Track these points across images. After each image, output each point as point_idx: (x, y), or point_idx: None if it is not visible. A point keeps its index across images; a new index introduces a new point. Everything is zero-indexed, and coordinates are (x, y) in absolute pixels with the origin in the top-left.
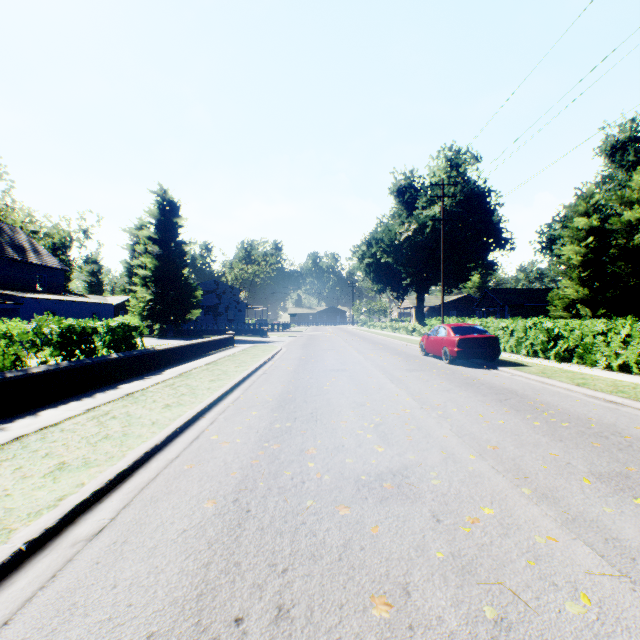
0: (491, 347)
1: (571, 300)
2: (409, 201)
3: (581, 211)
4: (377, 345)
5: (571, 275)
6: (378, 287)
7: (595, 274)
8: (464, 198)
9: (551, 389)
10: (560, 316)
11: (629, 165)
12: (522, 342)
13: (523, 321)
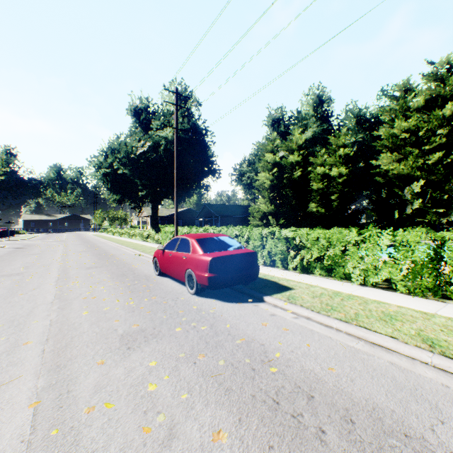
0: (250, 266)
1: (263, 213)
2: (145, 122)
3: (269, 150)
4: (103, 258)
5: (264, 195)
6: (117, 197)
7: (277, 195)
8: (190, 129)
9: (424, 377)
10: (257, 224)
11: (281, 133)
12: (259, 251)
13: (260, 229)
